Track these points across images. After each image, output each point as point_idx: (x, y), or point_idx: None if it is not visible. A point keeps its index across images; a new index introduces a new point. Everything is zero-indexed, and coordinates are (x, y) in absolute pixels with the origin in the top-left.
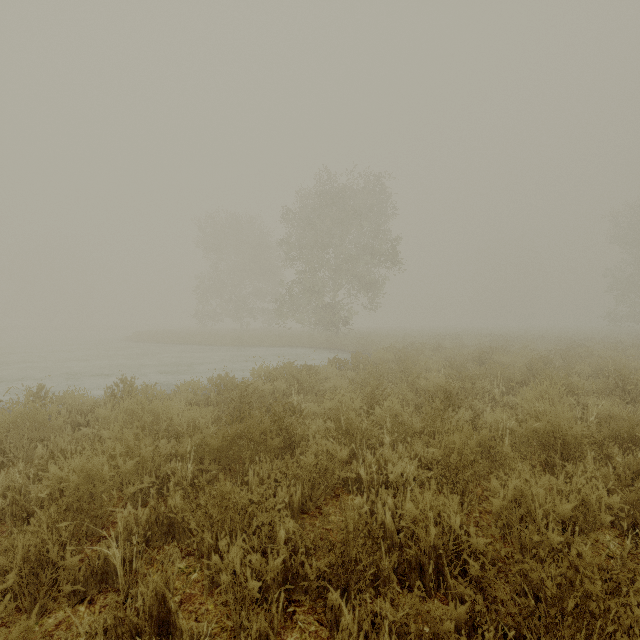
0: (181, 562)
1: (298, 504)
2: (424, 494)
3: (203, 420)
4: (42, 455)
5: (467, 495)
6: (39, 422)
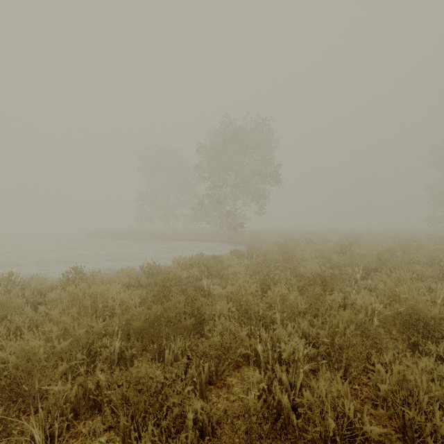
0: (103, 435)
1: (206, 379)
2: (319, 382)
3: (132, 302)
4: (0, 332)
5: (349, 372)
6: (3, 303)
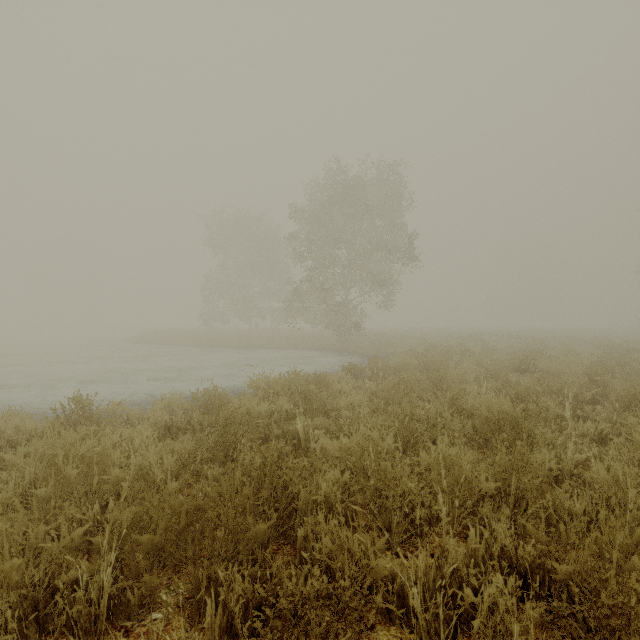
0: None
1: None
2: None
3: (159, 470)
4: None
5: None
6: None
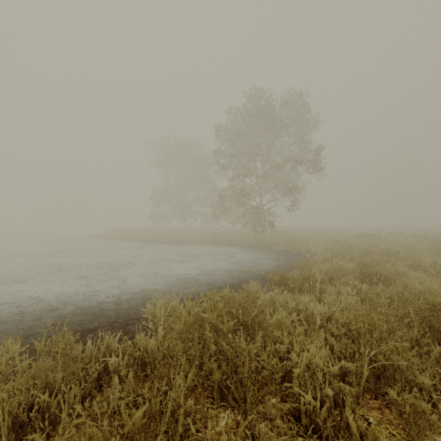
0: None
1: None
2: None
3: None
4: None
5: None
6: None
